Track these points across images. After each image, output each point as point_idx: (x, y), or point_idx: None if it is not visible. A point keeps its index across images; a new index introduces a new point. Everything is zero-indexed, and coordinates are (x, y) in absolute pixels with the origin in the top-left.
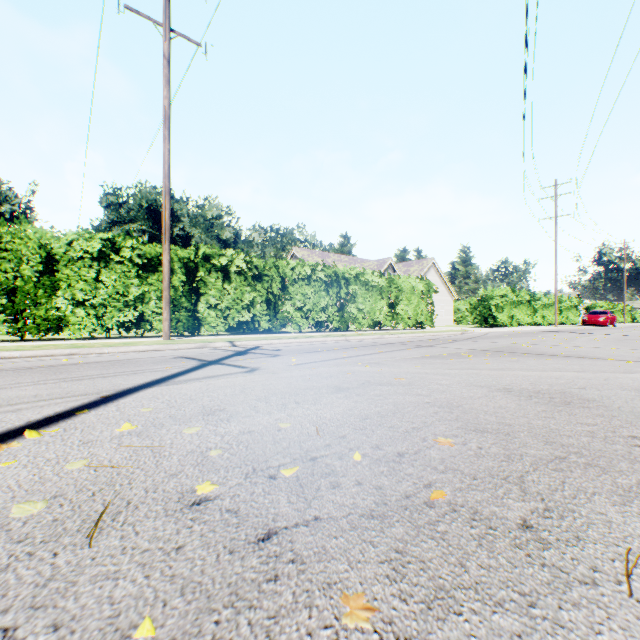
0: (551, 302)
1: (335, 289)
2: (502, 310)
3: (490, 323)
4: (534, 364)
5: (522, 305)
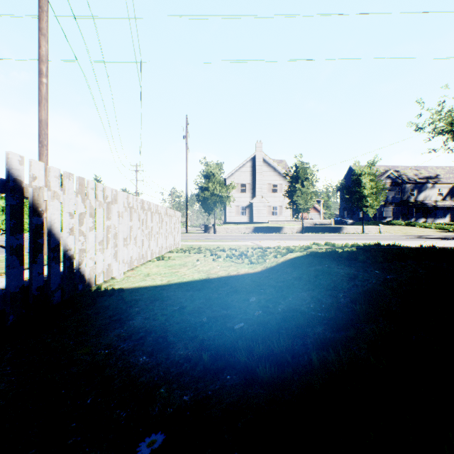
0: None
1: None
2: None
3: None
4: None
5: None
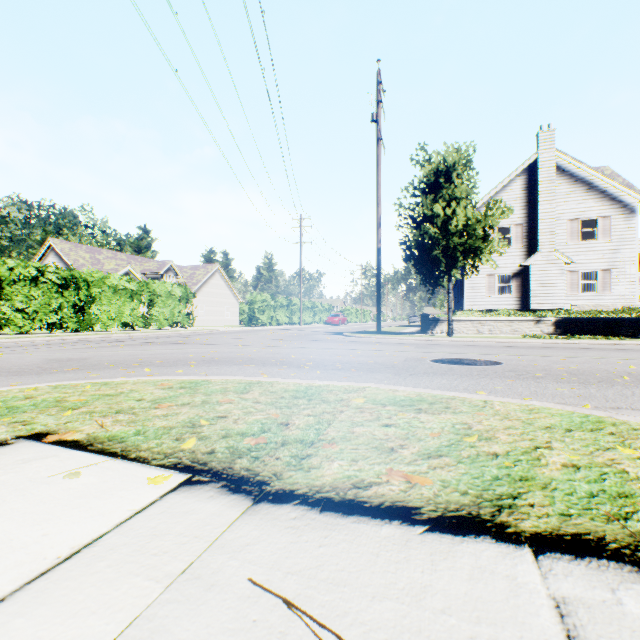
0: (307, 307)
1: (74, 291)
2: (265, 312)
3: (255, 323)
4: (142, 348)
5: (282, 309)
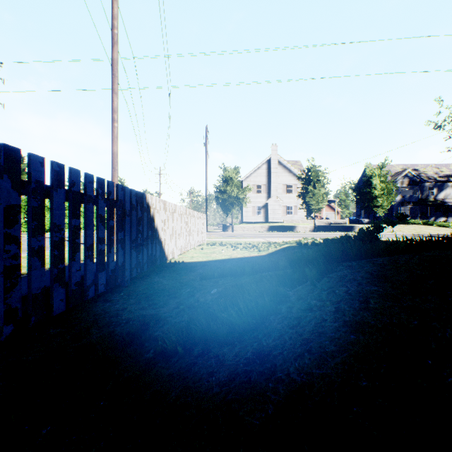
0: None
1: None
2: None
3: None
4: None
5: None
